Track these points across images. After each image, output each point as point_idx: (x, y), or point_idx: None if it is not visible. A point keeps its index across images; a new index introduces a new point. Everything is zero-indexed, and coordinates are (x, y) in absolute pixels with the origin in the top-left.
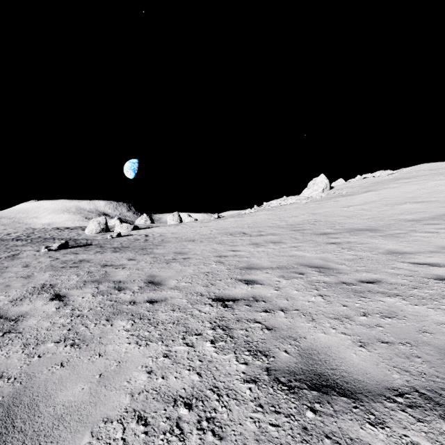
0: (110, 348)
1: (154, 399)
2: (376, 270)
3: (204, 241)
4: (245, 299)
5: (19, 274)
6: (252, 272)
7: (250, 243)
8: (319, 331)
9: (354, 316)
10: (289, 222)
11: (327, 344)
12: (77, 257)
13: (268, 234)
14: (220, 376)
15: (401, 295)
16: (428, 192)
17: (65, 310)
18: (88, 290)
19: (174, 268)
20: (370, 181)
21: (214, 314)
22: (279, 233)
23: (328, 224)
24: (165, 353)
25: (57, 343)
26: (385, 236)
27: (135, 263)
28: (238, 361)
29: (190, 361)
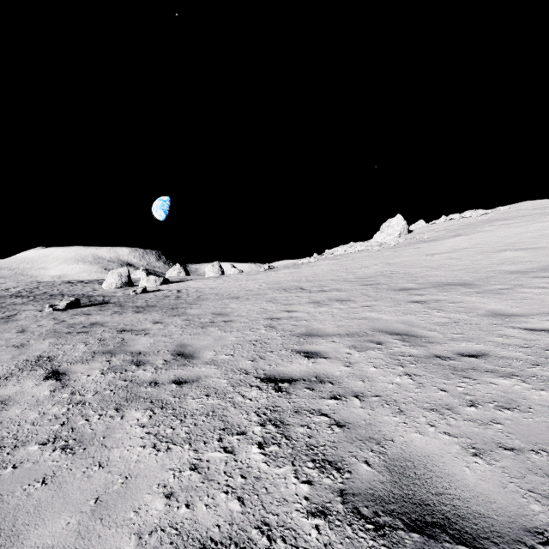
0: (116, 453)
1: (171, 544)
2: (478, 338)
3: (250, 299)
4: (305, 379)
5: (11, 343)
6: (314, 340)
7: (310, 301)
8: (411, 429)
9: (459, 407)
10: (358, 274)
11: (425, 451)
12: (89, 319)
13: (332, 290)
14: (272, 504)
15: (519, 375)
16: (534, 237)
17: (62, 394)
18: (97, 365)
19: (212, 335)
20: (458, 222)
21: (263, 402)
22: (347, 288)
23: (408, 277)
24: (193, 463)
25: (43, 446)
26: (483, 292)
27: (161, 327)
28: (297, 478)
29: (228, 478)
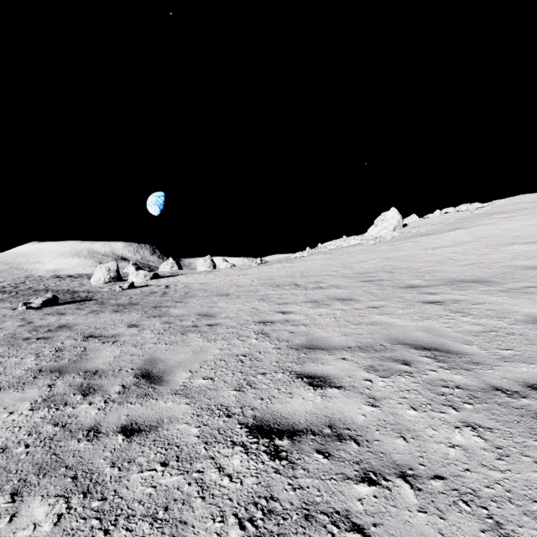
0: None
1: None
2: None
3: (241, 296)
4: (314, 430)
5: None
6: (318, 356)
7: (307, 300)
8: None
9: None
10: (356, 269)
11: None
12: (59, 320)
13: (330, 287)
14: None
15: None
16: None
17: None
18: (32, 392)
19: (192, 345)
20: (454, 216)
21: (251, 485)
22: (346, 285)
23: (412, 273)
24: None
25: None
26: (507, 291)
27: (135, 332)
28: None
29: None
